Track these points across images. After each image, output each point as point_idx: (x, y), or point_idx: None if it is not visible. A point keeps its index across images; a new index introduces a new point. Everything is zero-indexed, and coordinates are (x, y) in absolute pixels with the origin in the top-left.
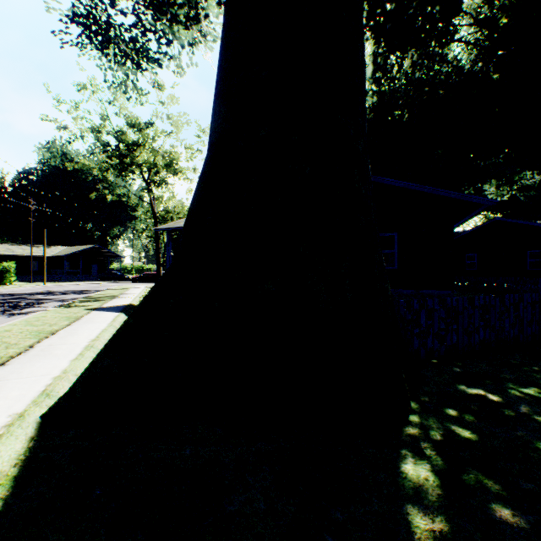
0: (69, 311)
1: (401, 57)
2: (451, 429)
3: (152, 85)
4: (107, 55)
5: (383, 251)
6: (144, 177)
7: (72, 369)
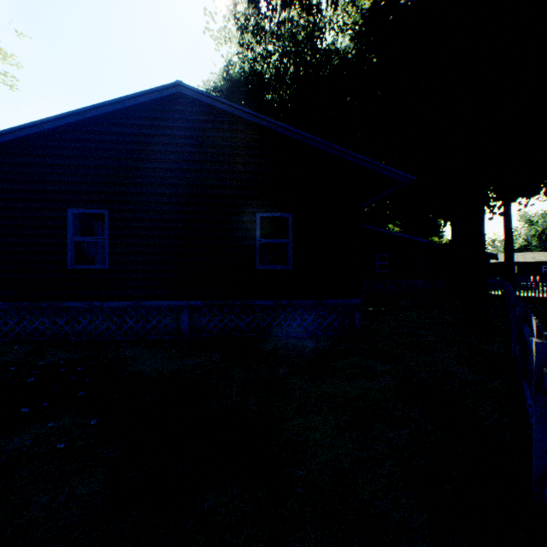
0: None
1: None
2: None
3: None
4: None
5: (272, 241)
6: None
7: None
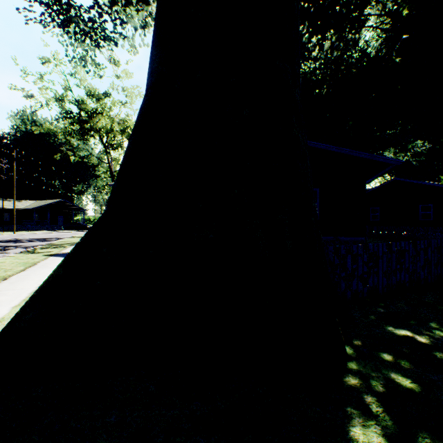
0: (28, 257)
1: (323, 38)
2: (391, 378)
3: (109, 61)
4: (68, 32)
5: None
6: (102, 140)
7: (10, 317)
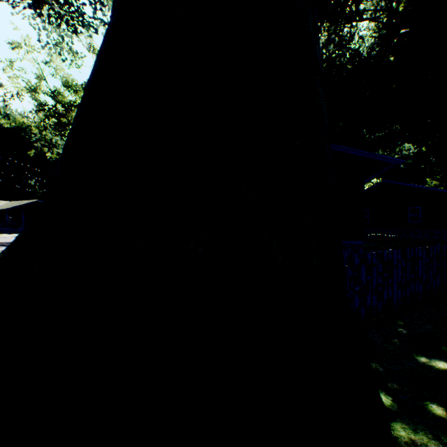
0: None
1: (319, 29)
2: None
3: (88, 49)
4: (41, 15)
5: None
6: None
7: None
